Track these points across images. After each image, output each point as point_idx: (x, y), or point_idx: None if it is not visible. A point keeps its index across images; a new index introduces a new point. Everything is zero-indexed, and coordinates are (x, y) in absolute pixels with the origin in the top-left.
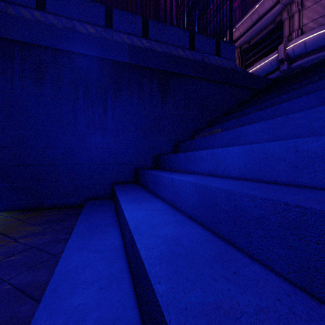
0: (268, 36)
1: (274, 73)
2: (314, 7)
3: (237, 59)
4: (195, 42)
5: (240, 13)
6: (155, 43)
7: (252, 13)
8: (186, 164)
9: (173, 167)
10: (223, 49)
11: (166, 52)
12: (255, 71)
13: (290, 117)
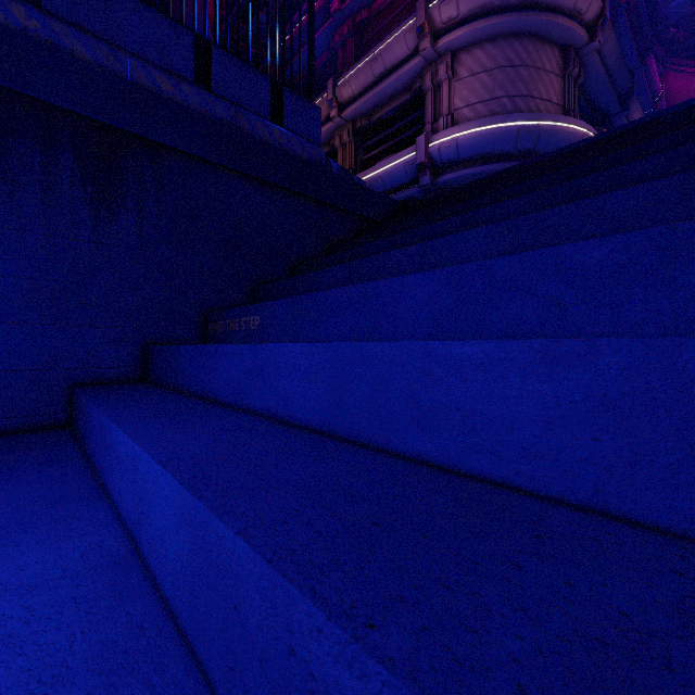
0: (402, 113)
1: (410, 189)
2: (471, 81)
3: (348, 145)
4: (213, 69)
5: (354, 53)
6: (65, 30)
7: (373, 59)
8: (102, 453)
9: (87, 445)
10: (290, 109)
11: (110, 69)
12: (378, 178)
13: (368, 349)
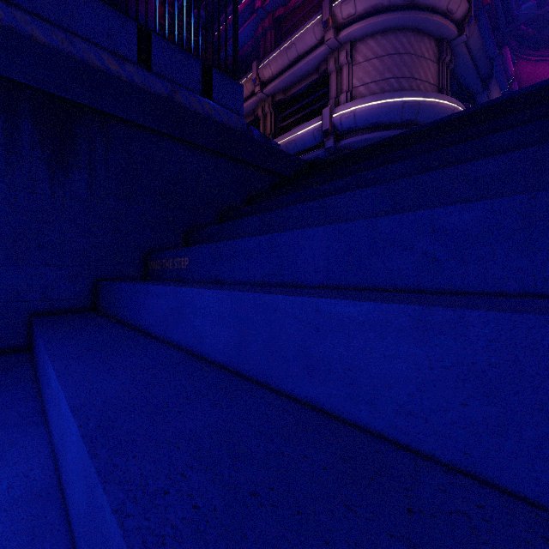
0: (311, 90)
1: (318, 150)
2: (366, 65)
3: (269, 114)
4: (154, 52)
5: (273, 42)
6: (25, 18)
7: (288, 47)
8: (44, 382)
9: (37, 370)
10: (218, 86)
11: (65, 52)
12: (292, 141)
13: (266, 300)
